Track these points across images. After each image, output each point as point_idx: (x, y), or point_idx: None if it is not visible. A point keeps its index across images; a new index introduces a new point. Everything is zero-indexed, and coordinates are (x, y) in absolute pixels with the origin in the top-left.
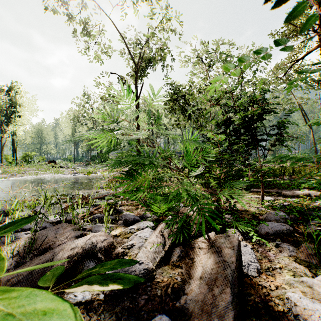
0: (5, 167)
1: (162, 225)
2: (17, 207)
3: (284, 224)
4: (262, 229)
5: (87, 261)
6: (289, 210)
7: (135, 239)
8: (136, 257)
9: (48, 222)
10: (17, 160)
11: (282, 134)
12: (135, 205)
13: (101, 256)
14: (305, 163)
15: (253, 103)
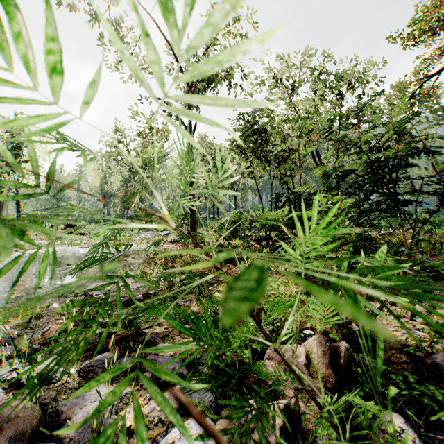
0: None
1: None
2: None
3: None
4: None
5: None
6: None
7: None
8: None
9: None
10: None
11: None
12: (181, 321)
13: None
14: (436, 228)
15: (399, 134)
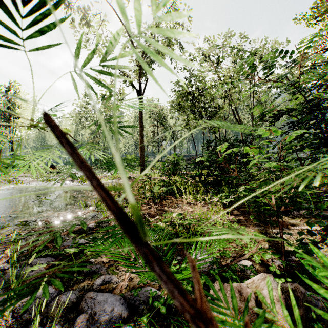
0: None
1: None
2: None
3: None
4: None
5: None
6: None
7: None
8: None
9: None
10: None
11: None
12: None
13: None
14: None
15: None
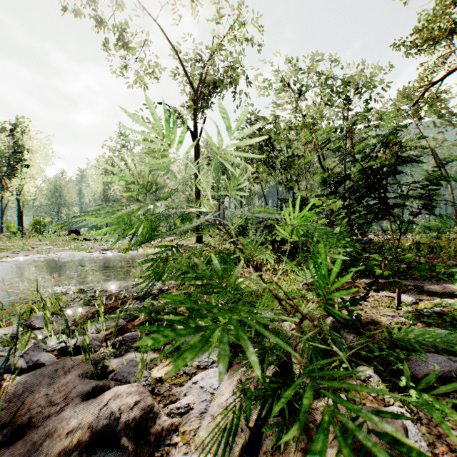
0: (6, 240)
1: (242, 369)
2: (3, 316)
3: (454, 359)
4: (416, 368)
5: (98, 456)
6: (448, 323)
7: (193, 393)
8: (194, 439)
9: (45, 350)
10: (24, 229)
11: (432, 196)
12: None
13: (126, 443)
14: (442, 234)
15: (385, 146)
